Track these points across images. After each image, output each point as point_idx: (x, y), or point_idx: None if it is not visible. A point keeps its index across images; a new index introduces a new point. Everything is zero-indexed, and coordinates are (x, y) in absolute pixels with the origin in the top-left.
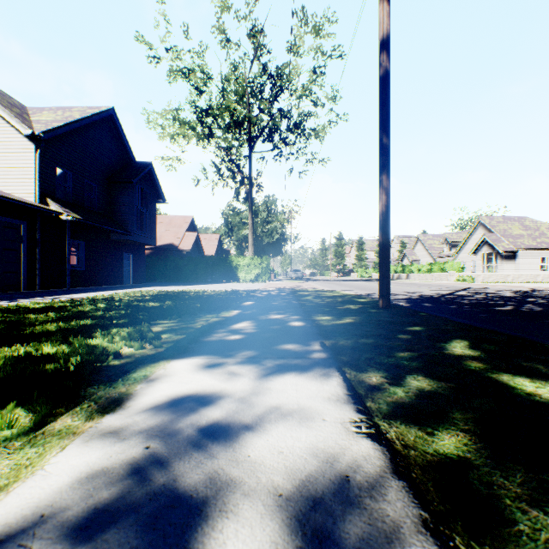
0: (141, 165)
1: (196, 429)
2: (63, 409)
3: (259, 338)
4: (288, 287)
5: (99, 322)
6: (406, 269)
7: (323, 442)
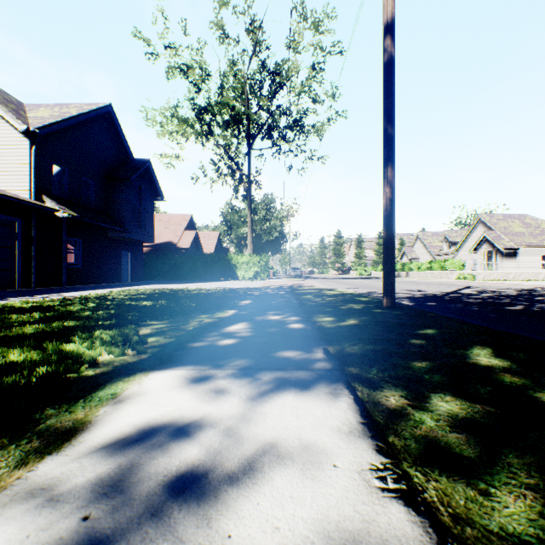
0: (139, 163)
1: (160, 482)
2: (6, 440)
3: (254, 343)
4: (287, 285)
5: (84, 324)
6: (405, 267)
7: (337, 508)
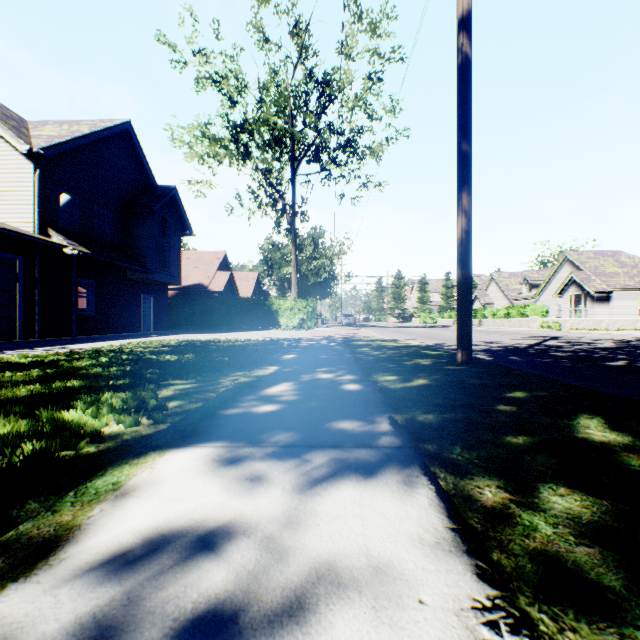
0: (163, 190)
1: (168, 632)
2: None
3: (301, 410)
4: (339, 336)
5: (91, 384)
6: (478, 314)
7: None
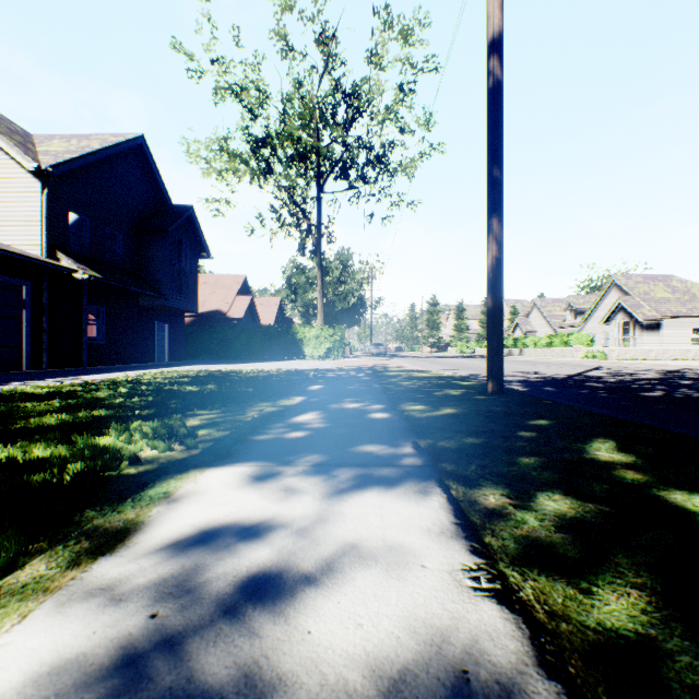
0: (178, 210)
1: (230, 582)
2: (46, 543)
3: (329, 436)
4: (368, 366)
5: (117, 414)
6: (518, 343)
7: (424, 606)
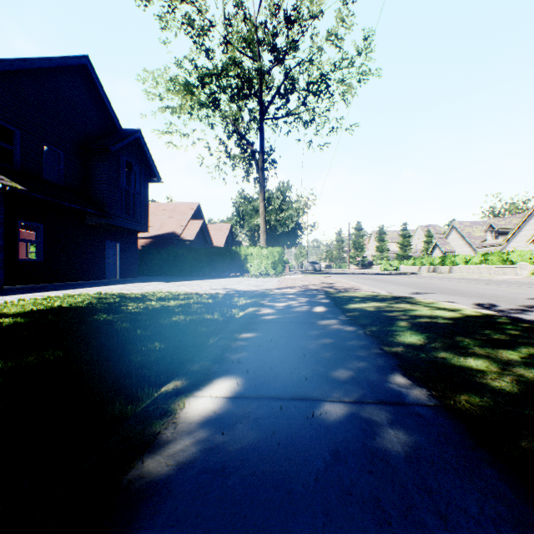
0: (125, 132)
1: None
2: None
3: None
4: (315, 287)
5: None
6: (447, 261)
7: None
